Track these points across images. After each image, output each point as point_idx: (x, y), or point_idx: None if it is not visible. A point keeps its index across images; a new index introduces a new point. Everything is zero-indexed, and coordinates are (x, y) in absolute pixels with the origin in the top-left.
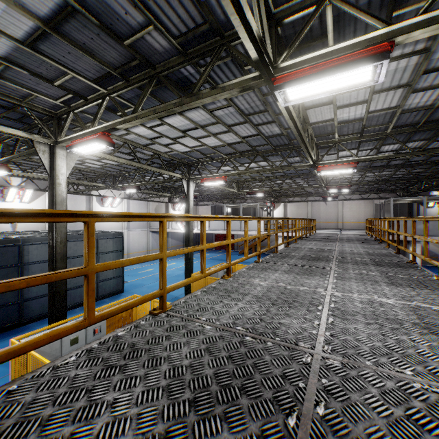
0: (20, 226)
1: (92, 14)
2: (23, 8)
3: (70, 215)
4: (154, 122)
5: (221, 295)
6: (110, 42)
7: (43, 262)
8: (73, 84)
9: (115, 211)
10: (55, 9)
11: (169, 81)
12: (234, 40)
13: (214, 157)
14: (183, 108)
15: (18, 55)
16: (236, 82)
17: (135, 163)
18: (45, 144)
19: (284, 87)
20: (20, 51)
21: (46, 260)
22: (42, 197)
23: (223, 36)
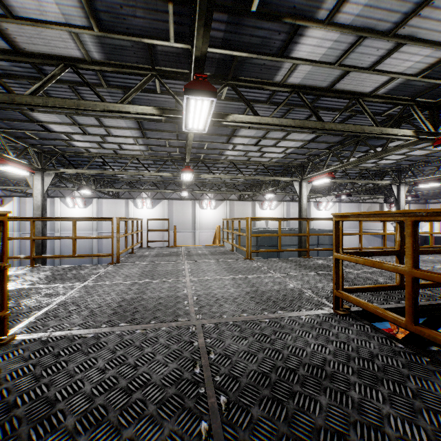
0: (269, 224)
1: (328, 133)
2: (302, 140)
3: (330, 219)
4: (361, 154)
5: (394, 257)
6: (335, 137)
7: (287, 246)
8: (314, 152)
9: (328, 213)
10: (314, 137)
11: (369, 138)
12: (409, 118)
13: (428, 160)
14: (377, 157)
15: (294, 151)
16: (410, 142)
17: (347, 180)
18: (297, 181)
19: (438, 146)
20: (295, 149)
21: (289, 245)
22: (280, 205)
23: (401, 117)
